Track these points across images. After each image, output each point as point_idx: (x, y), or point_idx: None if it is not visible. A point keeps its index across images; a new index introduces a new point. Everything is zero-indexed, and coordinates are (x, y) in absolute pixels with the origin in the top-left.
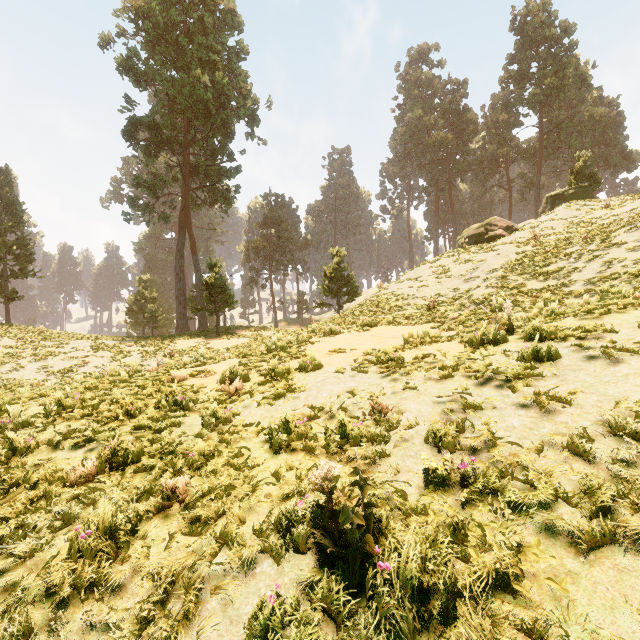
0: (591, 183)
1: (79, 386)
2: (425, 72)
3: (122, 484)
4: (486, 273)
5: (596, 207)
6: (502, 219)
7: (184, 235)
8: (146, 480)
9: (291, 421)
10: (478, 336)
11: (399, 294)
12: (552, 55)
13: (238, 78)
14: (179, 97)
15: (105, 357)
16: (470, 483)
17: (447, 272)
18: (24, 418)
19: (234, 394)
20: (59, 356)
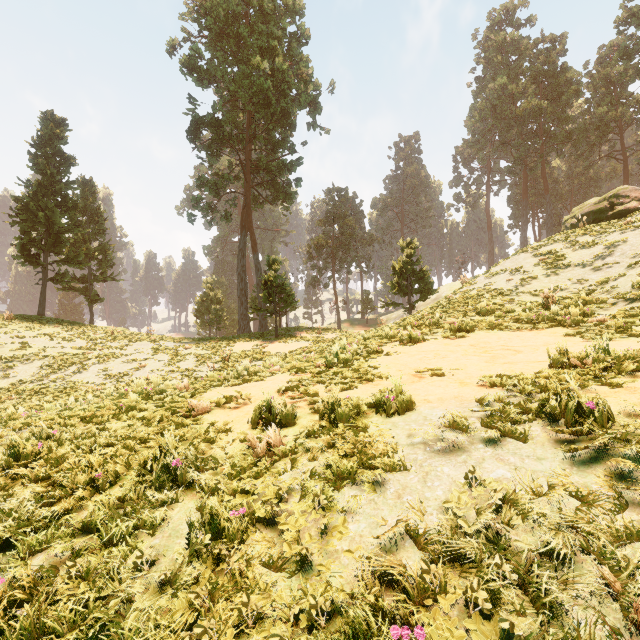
0: None
1: (79, 412)
2: (510, 33)
3: None
4: (630, 257)
5: None
6: (636, 188)
7: (246, 234)
8: None
9: (376, 628)
10: None
11: (494, 289)
12: None
13: (299, 64)
14: (239, 90)
15: (162, 360)
16: None
17: (563, 259)
18: None
19: (264, 457)
20: (120, 358)
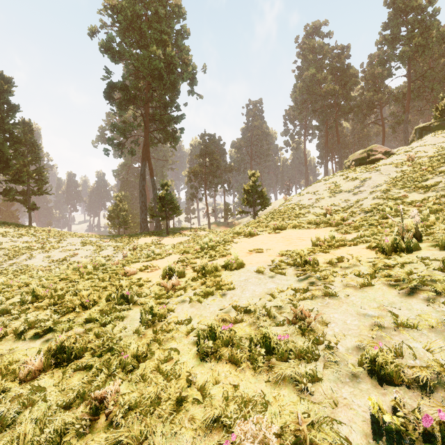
0: None
1: (56, 277)
2: (318, 41)
3: (61, 384)
4: (371, 187)
5: None
6: (381, 146)
7: (145, 164)
8: (82, 381)
9: (217, 326)
10: (390, 243)
11: (301, 204)
12: (418, 21)
13: (182, 52)
14: (141, 67)
15: (89, 250)
16: (434, 439)
17: (339, 187)
18: (3, 308)
19: (171, 290)
20: (59, 249)
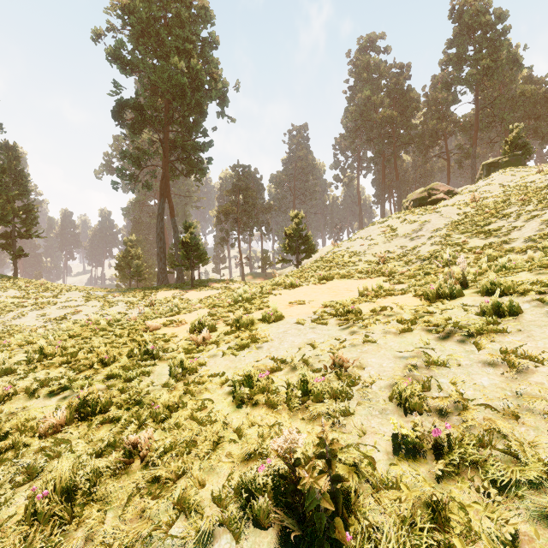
0: (523, 152)
1: (63, 334)
2: (373, 57)
3: (88, 436)
4: (430, 232)
5: (529, 173)
6: (443, 184)
7: (164, 201)
8: (111, 432)
9: (254, 374)
10: (434, 290)
11: (351, 251)
12: (487, 39)
13: (210, 64)
14: (159, 81)
15: (95, 306)
16: (443, 450)
17: (395, 231)
18: (7, 366)
19: (201, 344)
20: (56, 305)
